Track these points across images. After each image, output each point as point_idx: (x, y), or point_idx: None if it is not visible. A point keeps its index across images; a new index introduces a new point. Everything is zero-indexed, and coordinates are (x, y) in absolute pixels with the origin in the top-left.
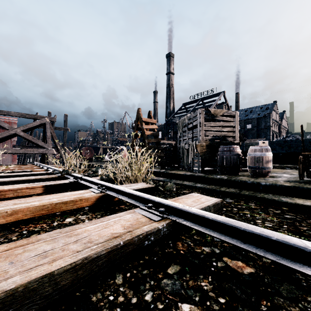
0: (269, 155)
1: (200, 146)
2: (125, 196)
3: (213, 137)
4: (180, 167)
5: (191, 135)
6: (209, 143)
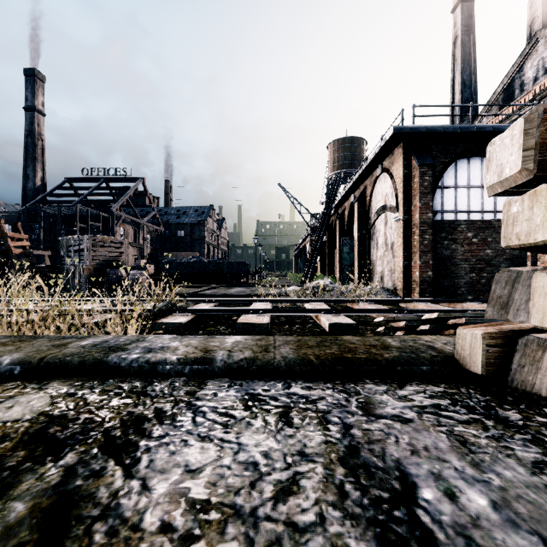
0: (143, 277)
1: (88, 270)
2: (32, 302)
3: (102, 261)
4: (64, 291)
5: (78, 258)
6: (97, 267)
